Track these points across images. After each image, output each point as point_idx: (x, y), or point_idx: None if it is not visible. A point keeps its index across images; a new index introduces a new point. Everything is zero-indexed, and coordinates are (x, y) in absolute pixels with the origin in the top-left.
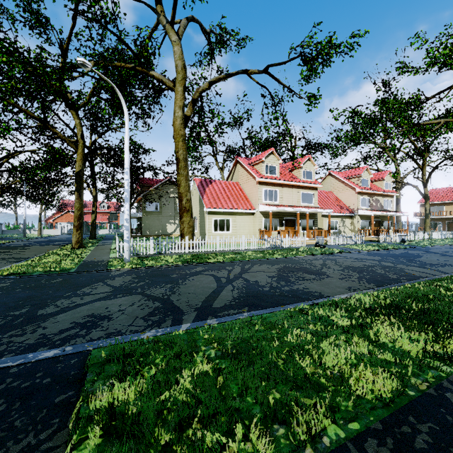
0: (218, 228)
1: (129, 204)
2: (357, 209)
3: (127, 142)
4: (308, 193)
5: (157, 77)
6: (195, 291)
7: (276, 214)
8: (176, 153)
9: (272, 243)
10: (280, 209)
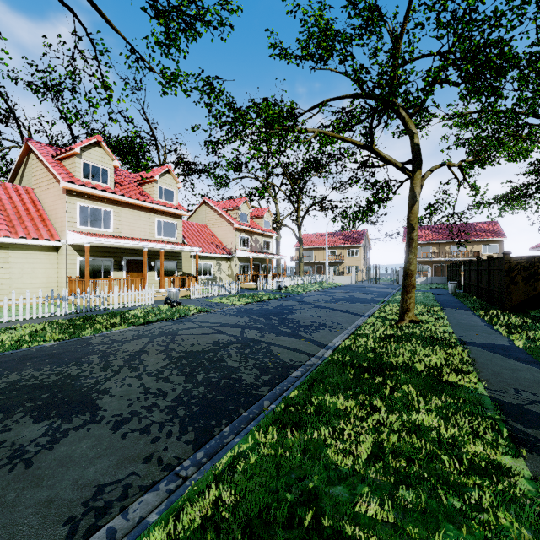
0: None
1: None
2: (235, 250)
3: None
4: (169, 222)
5: None
6: None
7: (108, 251)
8: None
9: (82, 304)
10: (109, 241)
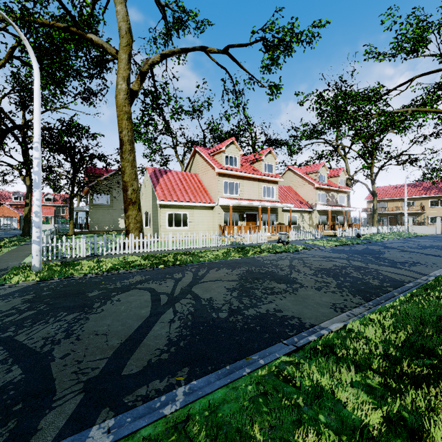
0: (173, 223)
1: (71, 196)
2: (315, 204)
3: (37, 107)
4: (270, 187)
5: (96, 41)
6: (109, 327)
7: (237, 208)
8: (119, 134)
9: (233, 240)
10: (241, 202)
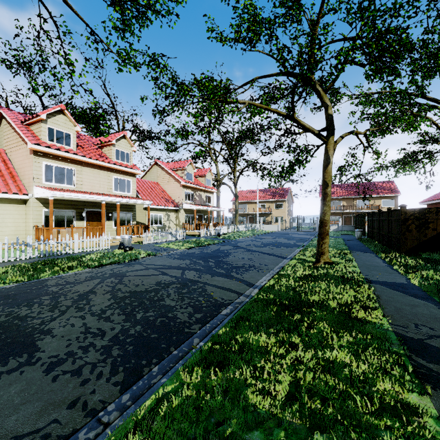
0: None
1: None
2: (181, 203)
3: None
4: (124, 179)
5: None
6: None
7: (70, 204)
8: None
9: (45, 249)
10: (71, 195)
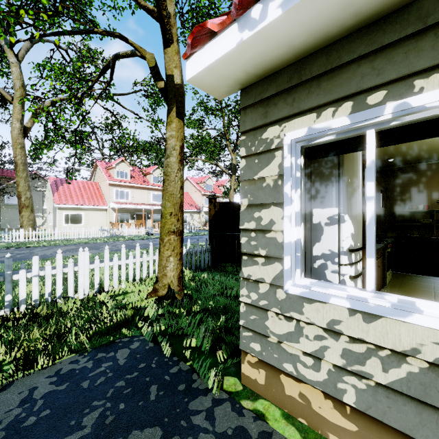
0: (69, 221)
1: None
2: (202, 207)
3: None
4: (159, 194)
5: None
6: None
7: (127, 210)
8: (14, 158)
9: (113, 233)
10: (126, 206)
